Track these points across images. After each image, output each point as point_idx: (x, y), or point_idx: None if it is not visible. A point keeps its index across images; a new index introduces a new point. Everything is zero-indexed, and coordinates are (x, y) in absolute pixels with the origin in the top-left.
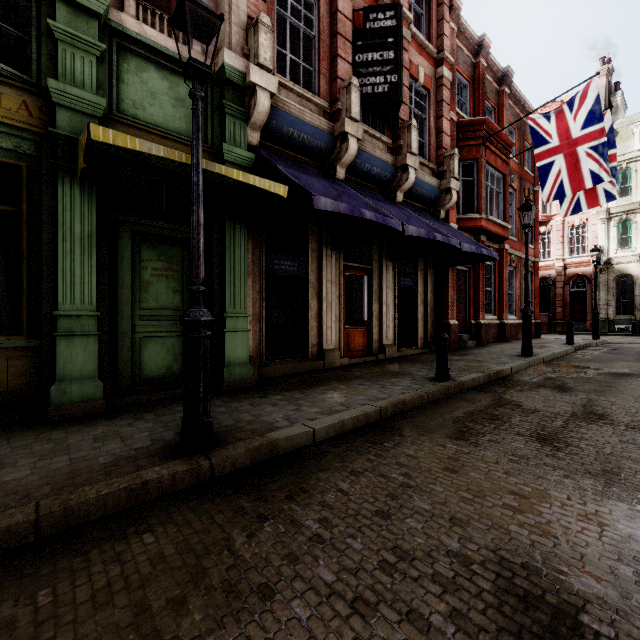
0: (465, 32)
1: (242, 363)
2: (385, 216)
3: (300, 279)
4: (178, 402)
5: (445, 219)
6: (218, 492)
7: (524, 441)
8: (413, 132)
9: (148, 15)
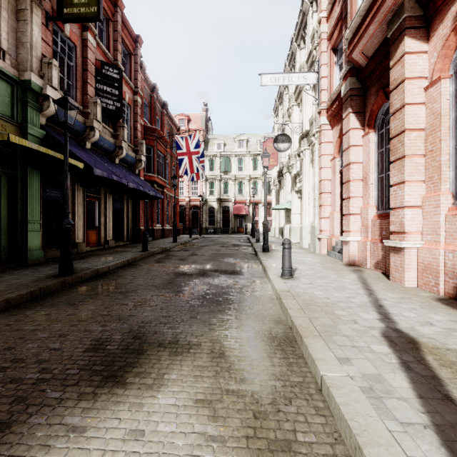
0: (147, 80)
1: (37, 249)
2: (119, 177)
3: (60, 201)
4: (8, 270)
5: (138, 174)
6: (91, 281)
7: (176, 261)
8: (125, 130)
9: None
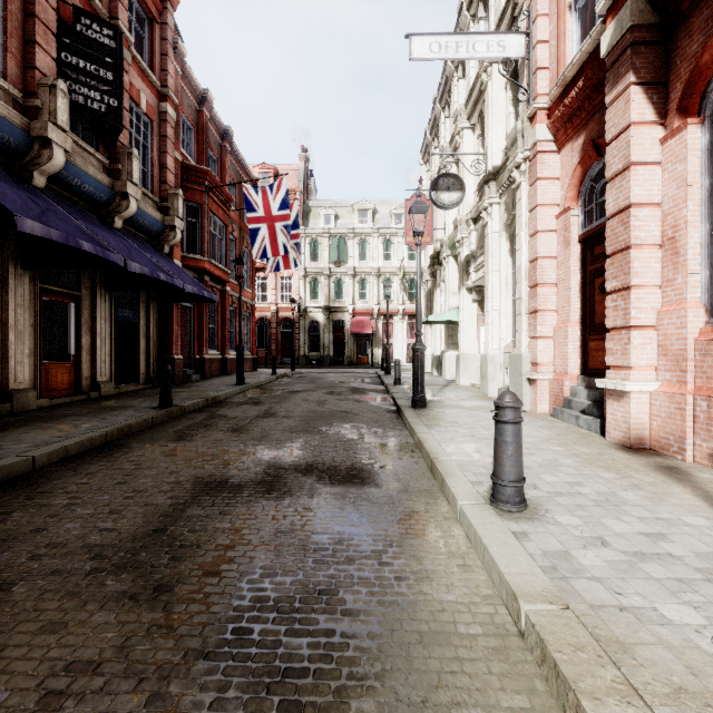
0: (190, 78)
1: None
2: (105, 248)
3: None
4: None
5: (170, 254)
6: None
7: (223, 433)
8: (135, 161)
9: None
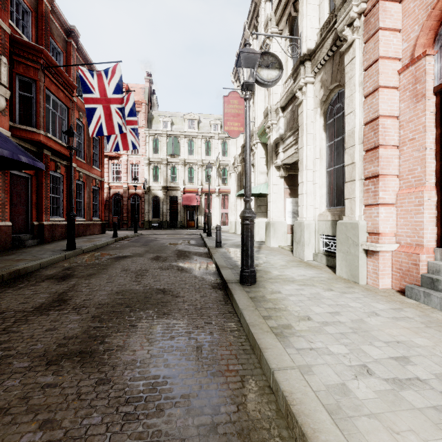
0: None
1: None
2: None
3: None
4: None
5: None
6: None
7: None
8: None
9: None
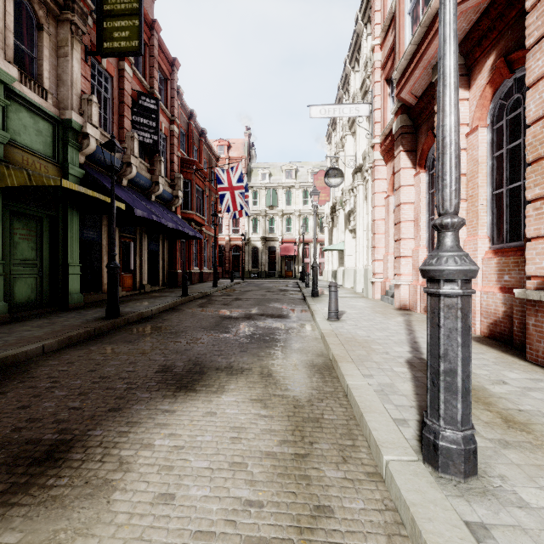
0: (184, 106)
1: (77, 293)
2: (158, 216)
3: (96, 242)
4: (53, 314)
5: (175, 212)
6: (138, 323)
7: (220, 305)
8: (162, 164)
9: (23, 78)
